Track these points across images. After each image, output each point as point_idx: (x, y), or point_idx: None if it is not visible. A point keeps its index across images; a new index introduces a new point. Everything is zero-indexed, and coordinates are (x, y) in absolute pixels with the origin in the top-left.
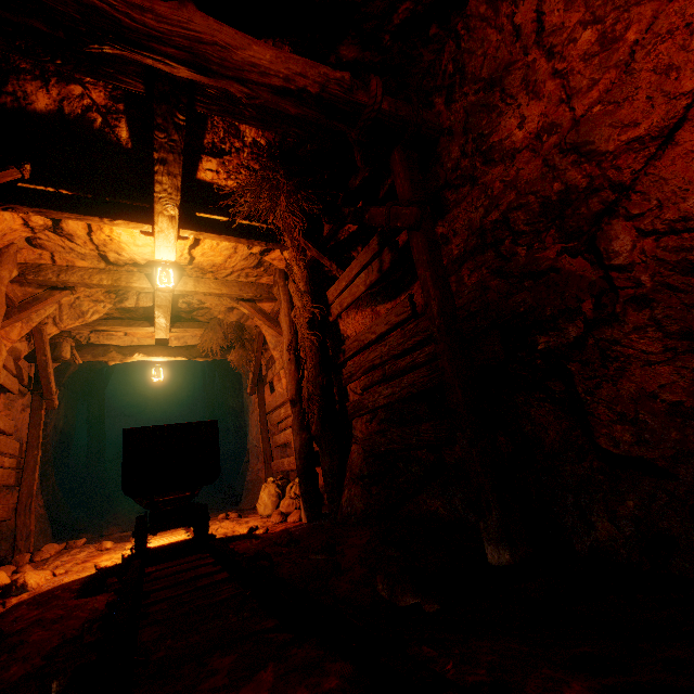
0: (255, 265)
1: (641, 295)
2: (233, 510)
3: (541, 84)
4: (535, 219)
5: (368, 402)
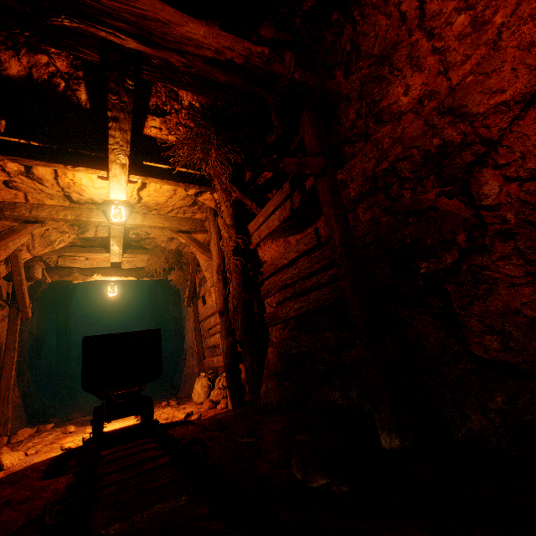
0: (191, 204)
1: (506, 230)
2: (173, 397)
3: (423, 59)
4: (417, 168)
5: (281, 314)
